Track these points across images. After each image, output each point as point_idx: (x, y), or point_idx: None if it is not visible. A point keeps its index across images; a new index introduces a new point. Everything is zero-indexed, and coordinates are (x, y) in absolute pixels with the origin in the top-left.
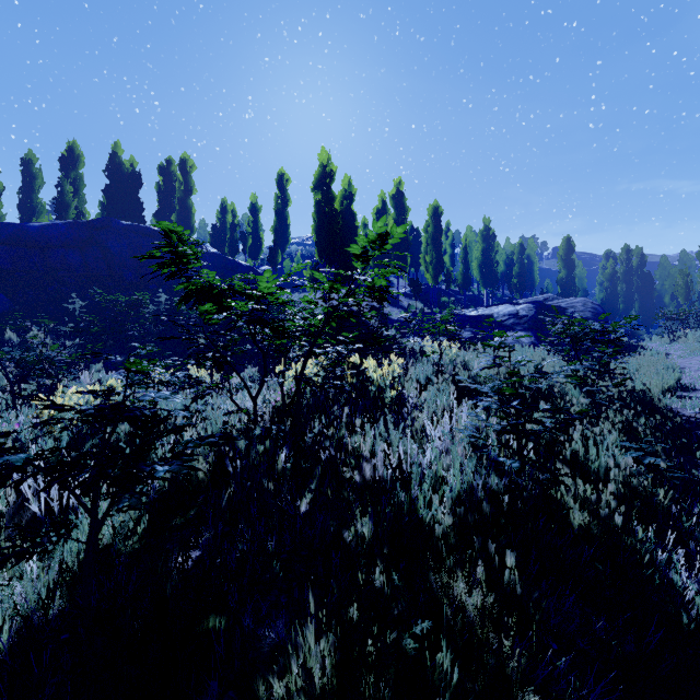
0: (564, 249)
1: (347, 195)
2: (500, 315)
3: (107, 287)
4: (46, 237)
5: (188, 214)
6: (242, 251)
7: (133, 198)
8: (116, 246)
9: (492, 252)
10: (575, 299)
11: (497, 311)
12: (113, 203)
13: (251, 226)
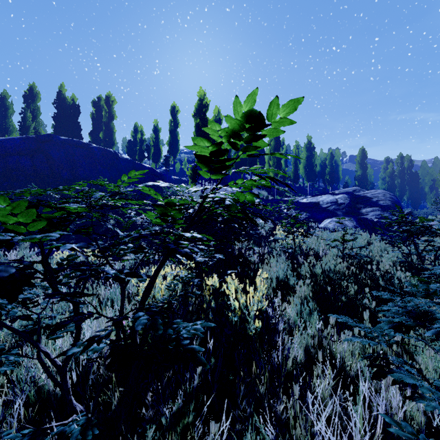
0: (360, 156)
1: (217, 120)
2: (324, 202)
3: (48, 182)
4: (5, 148)
5: (111, 133)
6: (147, 157)
7: (74, 122)
8: (56, 154)
9: (313, 158)
10: (377, 191)
11: (321, 199)
12: (59, 125)
13: (154, 141)
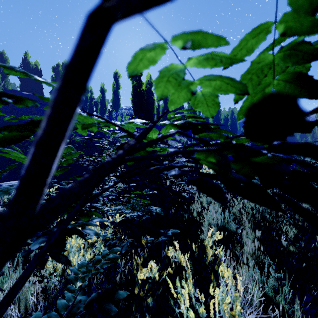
0: None
1: (149, 83)
2: None
3: None
4: None
5: None
6: (95, 111)
7: (37, 82)
8: None
9: (219, 114)
10: None
11: None
12: (24, 84)
13: (101, 99)
